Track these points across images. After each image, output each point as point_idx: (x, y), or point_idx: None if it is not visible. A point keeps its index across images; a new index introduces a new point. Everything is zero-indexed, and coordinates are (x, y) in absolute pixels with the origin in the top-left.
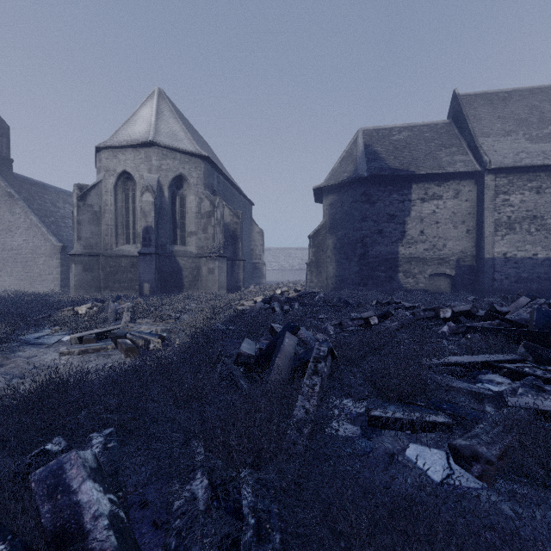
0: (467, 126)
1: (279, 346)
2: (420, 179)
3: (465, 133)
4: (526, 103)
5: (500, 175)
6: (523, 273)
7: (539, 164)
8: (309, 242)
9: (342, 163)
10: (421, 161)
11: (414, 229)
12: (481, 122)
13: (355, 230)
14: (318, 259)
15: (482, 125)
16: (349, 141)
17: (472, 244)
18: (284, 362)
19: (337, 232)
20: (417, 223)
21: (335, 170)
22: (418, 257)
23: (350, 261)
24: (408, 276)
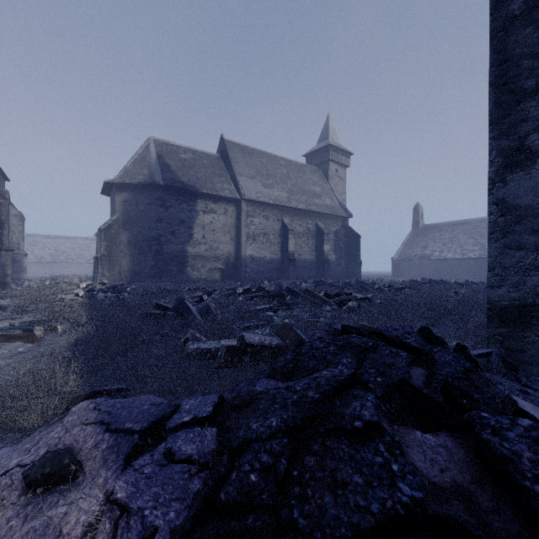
0: (231, 165)
1: (188, 308)
2: (203, 196)
3: (229, 169)
4: (260, 160)
5: (249, 204)
6: (260, 268)
7: (267, 202)
8: (100, 235)
9: (135, 164)
10: (203, 182)
11: (199, 233)
12: (238, 165)
13: (151, 229)
14: (111, 253)
15: (239, 167)
16: (142, 145)
17: (234, 248)
18: (197, 314)
19: (132, 229)
20: (201, 229)
21: (128, 169)
22: (201, 255)
23: (146, 256)
24: (194, 270)
